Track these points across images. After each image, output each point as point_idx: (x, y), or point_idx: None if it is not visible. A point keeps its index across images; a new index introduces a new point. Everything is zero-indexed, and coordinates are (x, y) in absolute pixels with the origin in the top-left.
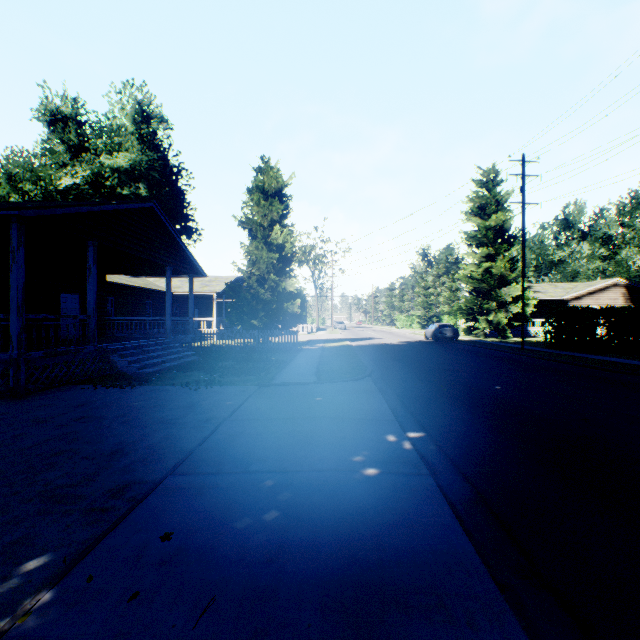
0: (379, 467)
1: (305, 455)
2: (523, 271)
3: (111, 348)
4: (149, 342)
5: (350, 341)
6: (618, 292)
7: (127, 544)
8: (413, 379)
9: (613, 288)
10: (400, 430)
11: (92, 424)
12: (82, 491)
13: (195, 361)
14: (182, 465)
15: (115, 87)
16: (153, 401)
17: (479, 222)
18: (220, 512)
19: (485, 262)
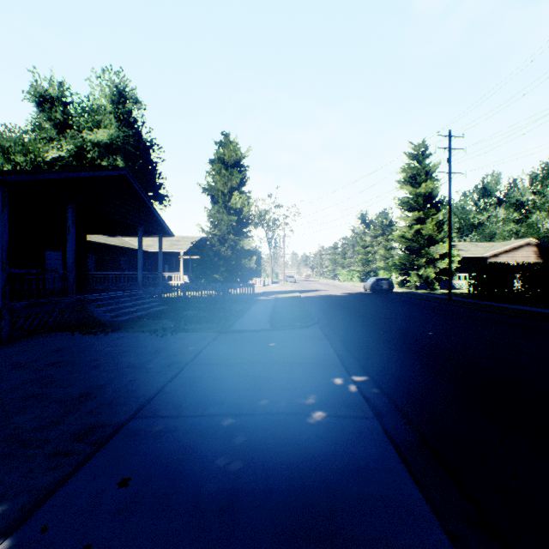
0: (327, 410)
1: (259, 398)
2: (450, 232)
3: (88, 299)
4: (123, 294)
5: (299, 293)
6: (530, 250)
7: (85, 491)
8: (355, 326)
9: (526, 247)
10: (346, 374)
11: (66, 368)
12: (48, 435)
13: (163, 310)
14: (145, 408)
15: (95, 72)
16: (123, 347)
17: (411, 190)
18: (177, 456)
19: (416, 224)
